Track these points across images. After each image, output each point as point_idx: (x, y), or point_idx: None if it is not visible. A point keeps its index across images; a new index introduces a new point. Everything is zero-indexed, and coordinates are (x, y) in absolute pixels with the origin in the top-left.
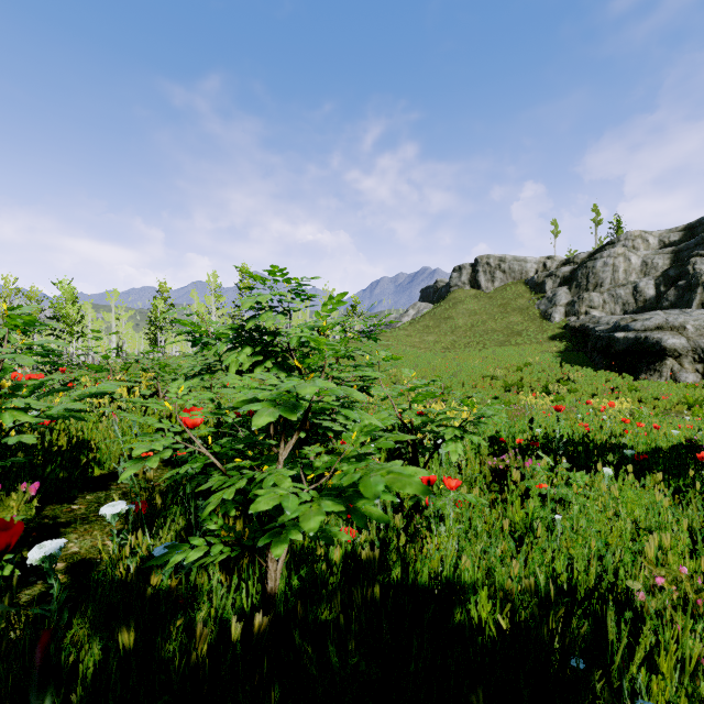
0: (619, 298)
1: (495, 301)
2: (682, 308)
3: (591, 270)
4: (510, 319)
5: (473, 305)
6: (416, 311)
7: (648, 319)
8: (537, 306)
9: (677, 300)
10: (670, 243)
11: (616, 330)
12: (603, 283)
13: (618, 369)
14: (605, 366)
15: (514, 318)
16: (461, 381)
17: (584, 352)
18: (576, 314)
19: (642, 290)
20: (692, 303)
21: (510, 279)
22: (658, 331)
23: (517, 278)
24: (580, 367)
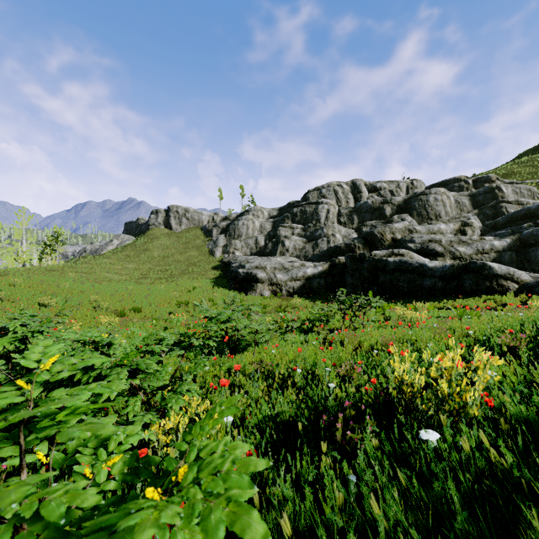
0: (249, 245)
1: (181, 240)
2: (274, 254)
3: (236, 226)
4: (191, 253)
5: (166, 241)
6: (120, 242)
7: (253, 262)
8: (207, 245)
9: (272, 249)
10: (273, 216)
11: (240, 267)
12: (242, 235)
13: (240, 289)
14: (234, 288)
15: (193, 253)
16: (150, 301)
17: (228, 278)
18: (228, 252)
19: (259, 242)
20: (277, 251)
21: (192, 225)
22: (256, 269)
23: (197, 225)
24: (222, 289)
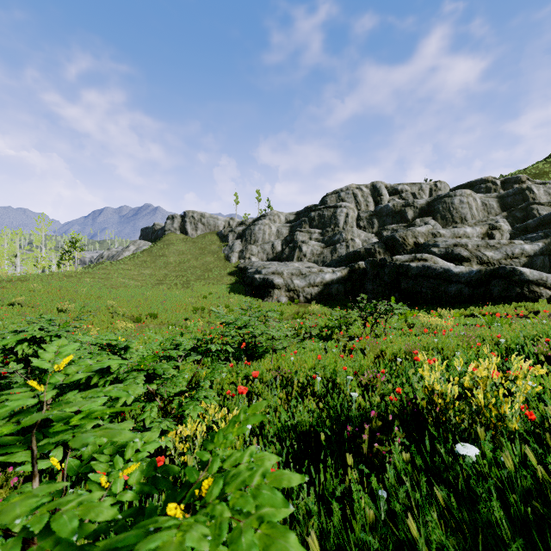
0: (265, 250)
1: (197, 245)
2: (291, 259)
3: (253, 231)
4: (207, 259)
5: (182, 247)
6: (136, 247)
7: (270, 268)
8: (223, 251)
9: (289, 254)
10: (290, 221)
11: (256, 273)
12: (258, 240)
13: (256, 295)
14: (251, 294)
15: (209, 258)
16: (166, 307)
17: (244, 284)
18: (244, 258)
19: (276, 247)
20: (294, 256)
21: (208, 230)
22: (273, 275)
23: (212, 230)
24: (238, 295)
